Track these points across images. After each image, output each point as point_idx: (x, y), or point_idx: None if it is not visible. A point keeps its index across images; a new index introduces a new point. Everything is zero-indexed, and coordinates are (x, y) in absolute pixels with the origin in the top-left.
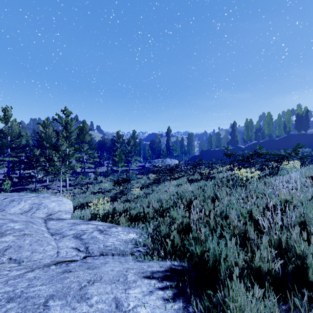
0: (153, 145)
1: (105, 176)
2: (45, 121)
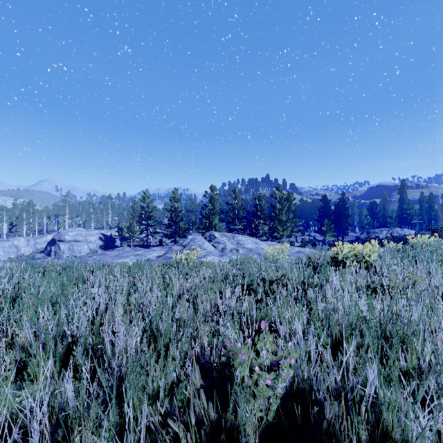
0: (374, 208)
1: (312, 245)
2: (259, 195)
